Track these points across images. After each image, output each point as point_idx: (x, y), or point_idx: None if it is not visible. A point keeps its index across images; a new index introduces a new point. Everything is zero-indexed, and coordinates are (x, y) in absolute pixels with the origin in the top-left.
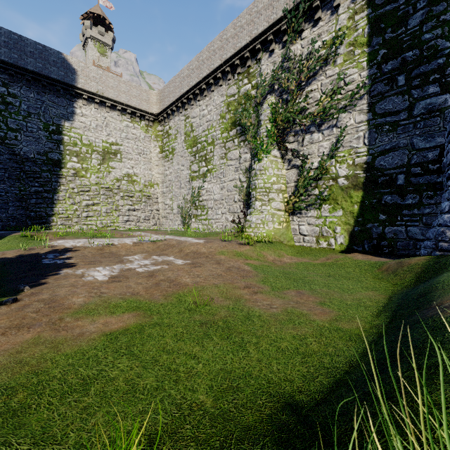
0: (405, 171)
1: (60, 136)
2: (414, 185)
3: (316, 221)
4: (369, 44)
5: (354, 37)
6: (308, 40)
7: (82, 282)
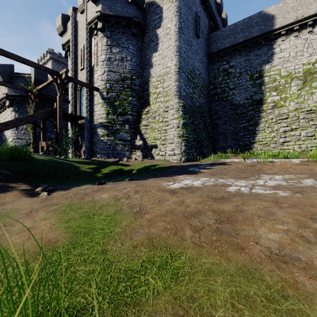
0: None
1: (261, 79)
2: None
3: None
4: None
5: None
6: None
7: (154, 184)
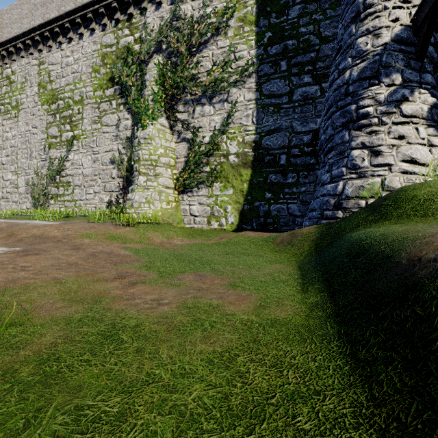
0: (286, 151)
1: None
2: (293, 165)
3: (208, 201)
4: (257, 24)
5: (244, 13)
6: (199, 3)
7: None
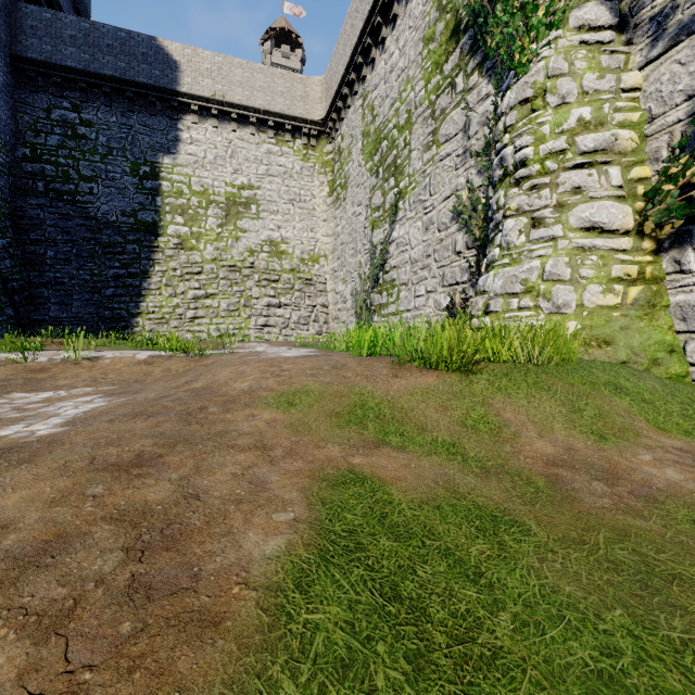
0: None
1: (157, 182)
2: None
3: None
4: None
5: None
6: None
7: None
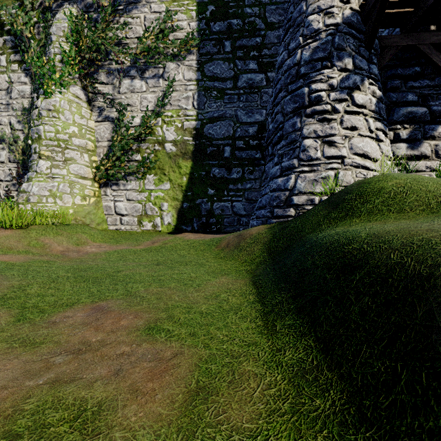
0: (231, 143)
1: None
2: (238, 159)
3: (139, 196)
4: None
5: None
6: None
7: None
